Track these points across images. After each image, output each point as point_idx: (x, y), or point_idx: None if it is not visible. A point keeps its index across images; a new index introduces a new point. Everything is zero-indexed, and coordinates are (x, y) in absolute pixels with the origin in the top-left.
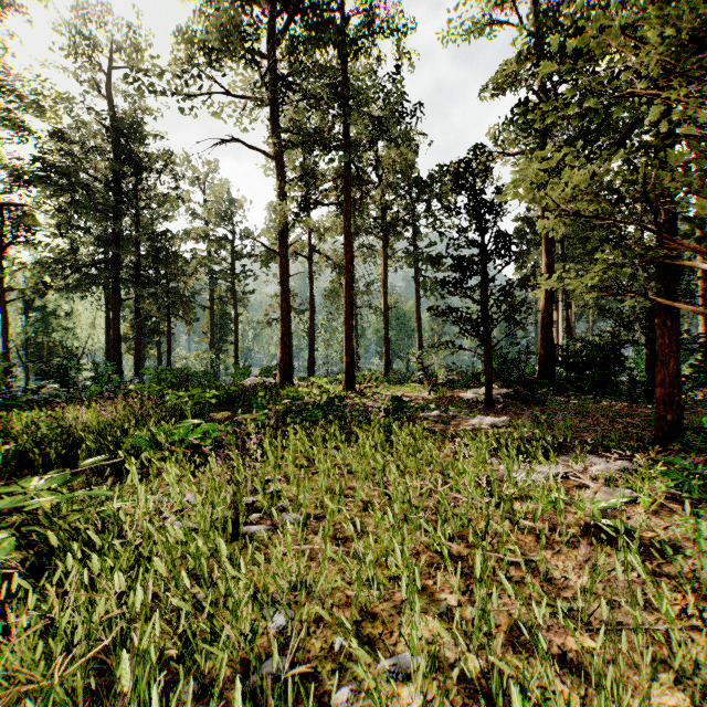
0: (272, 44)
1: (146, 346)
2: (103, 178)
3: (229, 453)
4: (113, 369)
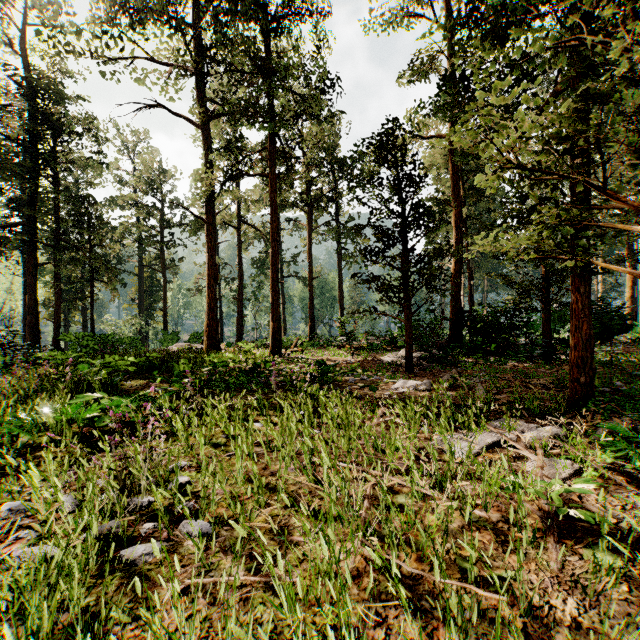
0: (199, 14)
1: (70, 312)
2: (17, 137)
3: (135, 431)
4: (29, 336)
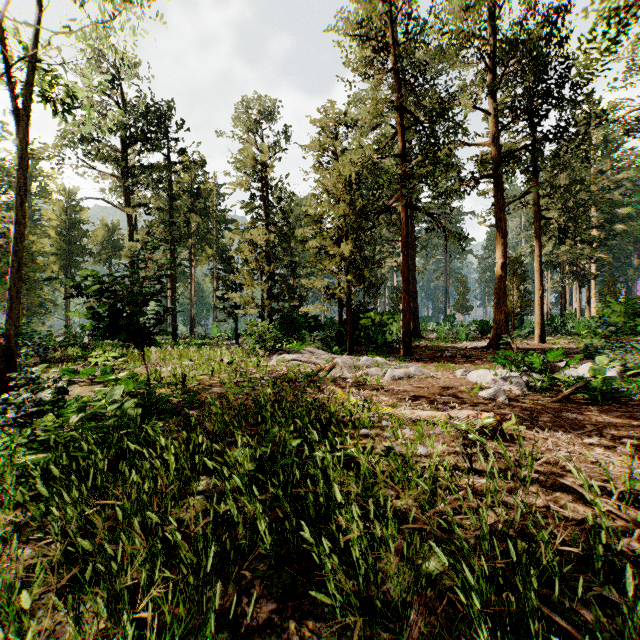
0: (125, 147)
1: None
2: None
3: None
4: None
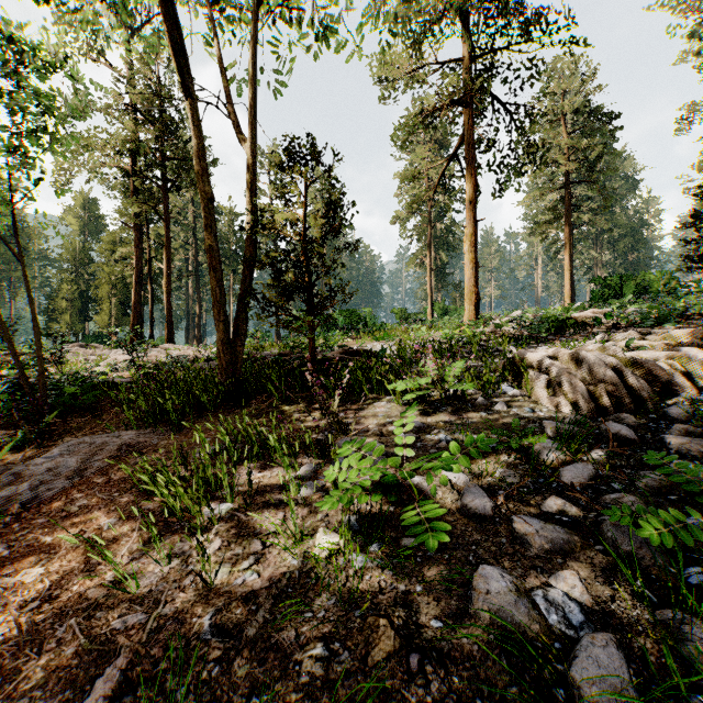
0: None
1: None
2: None
3: None
4: None
